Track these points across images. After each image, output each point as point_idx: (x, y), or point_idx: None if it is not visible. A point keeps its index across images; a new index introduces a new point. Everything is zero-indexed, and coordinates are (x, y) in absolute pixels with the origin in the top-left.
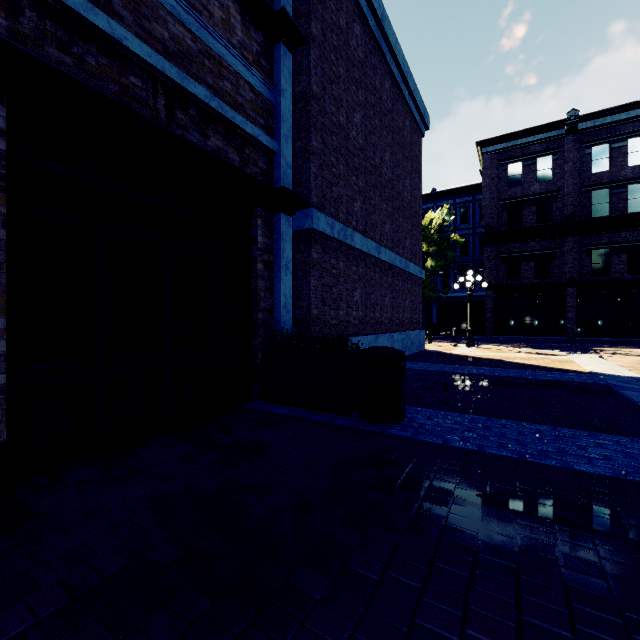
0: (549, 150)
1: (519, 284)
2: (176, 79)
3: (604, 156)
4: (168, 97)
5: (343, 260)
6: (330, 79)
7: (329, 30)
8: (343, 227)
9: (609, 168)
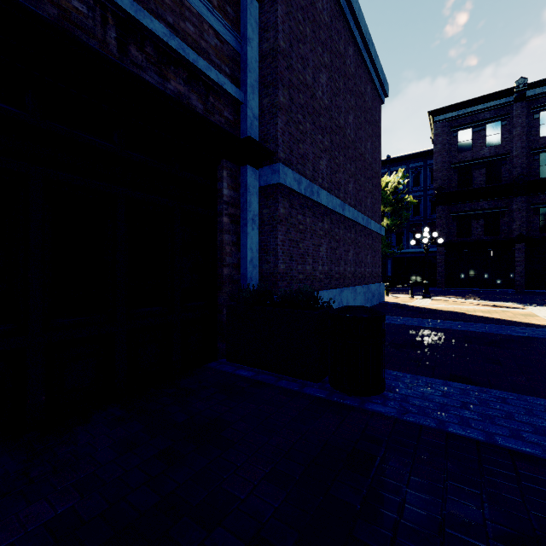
0: (498, 116)
1: (469, 240)
2: (129, 10)
3: None
4: (120, 30)
5: (309, 216)
6: (297, 37)
7: None
8: (310, 183)
9: None
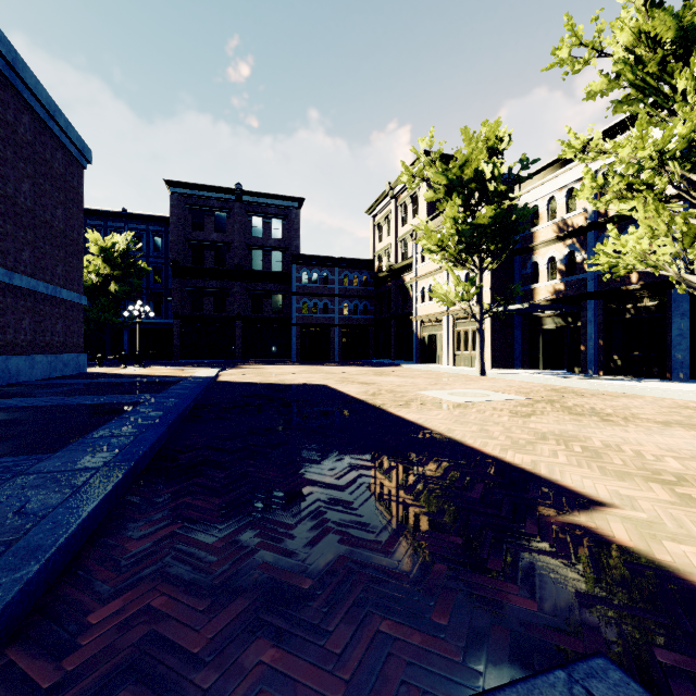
0: (224, 209)
1: (202, 315)
2: None
3: (259, 226)
4: None
5: None
6: None
7: None
8: None
9: (262, 236)
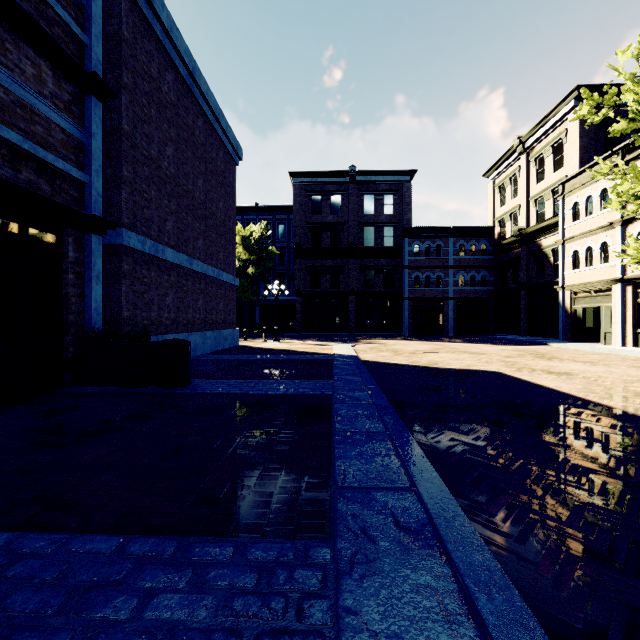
0: (339, 191)
1: (319, 292)
2: None
3: (371, 204)
4: None
5: (155, 270)
6: (142, 119)
7: (141, 78)
8: (155, 243)
9: (374, 213)
